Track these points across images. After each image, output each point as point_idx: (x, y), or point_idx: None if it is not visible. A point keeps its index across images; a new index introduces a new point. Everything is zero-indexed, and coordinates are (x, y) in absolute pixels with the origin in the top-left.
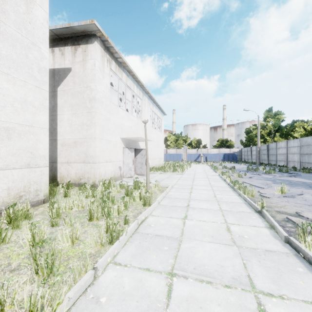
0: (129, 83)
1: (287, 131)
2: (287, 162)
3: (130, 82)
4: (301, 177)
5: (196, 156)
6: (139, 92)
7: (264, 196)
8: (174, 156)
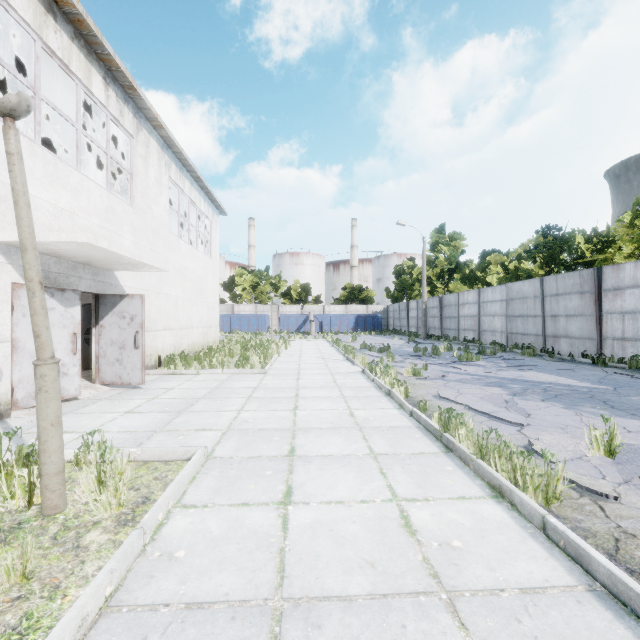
0: (62, 45)
1: (474, 271)
2: (481, 333)
3: (69, 46)
4: (536, 368)
5: (300, 320)
6: (117, 107)
7: (595, 492)
8: (250, 321)
